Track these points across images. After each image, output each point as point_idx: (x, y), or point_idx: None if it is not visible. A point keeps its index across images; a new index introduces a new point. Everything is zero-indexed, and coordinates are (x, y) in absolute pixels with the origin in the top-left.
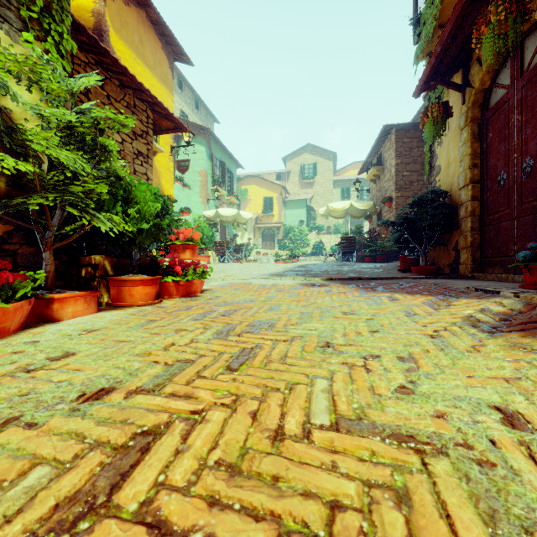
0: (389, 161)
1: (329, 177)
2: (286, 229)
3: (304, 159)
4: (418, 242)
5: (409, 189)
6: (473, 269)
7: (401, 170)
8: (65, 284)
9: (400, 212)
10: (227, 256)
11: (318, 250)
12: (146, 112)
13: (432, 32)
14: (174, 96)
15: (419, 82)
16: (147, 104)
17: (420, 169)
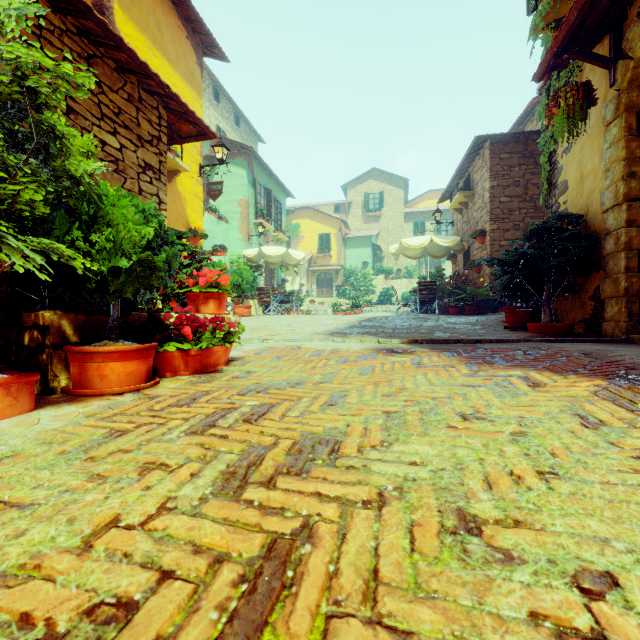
0: (481, 184)
1: (399, 209)
2: (347, 273)
3: (369, 186)
4: (536, 288)
5: (509, 219)
6: (629, 329)
7: (497, 195)
8: None
9: (496, 250)
10: (274, 306)
11: (386, 298)
12: (157, 111)
13: None
14: (209, 108)
15: (546, 56)
16: (159, 99)
17: (523, 194)
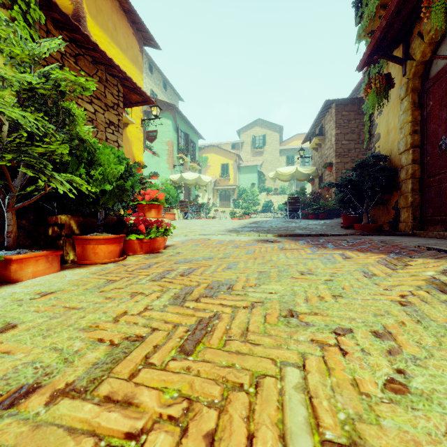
0: (330, 132)
1: (276, 147)
2: (240, 190)
3: (256, 131)
4: (360, 201)
5: (348, 155)
6: (414, 227)
7: (340, 139)
8: (33, 242)
9: (339, 176)
10: (190, 213)
11: (267, 208)
12: (117, 87)
13: (375, 11)
14: (146, 78)
15: (363, 56)
16: (118, 79)
17: (357, 139)
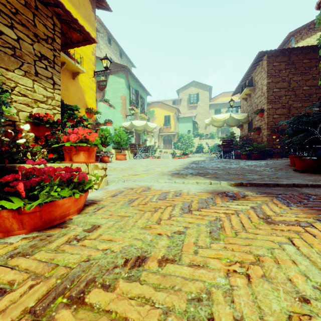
0: (260, 82)
1: (207, 102)
2: (179, 136)
3: (191, 90)
4: None
5: (278, 102)
6: None
7: (272, 88)
8: None
9: (271, 120)
10: (139, 154)
11: (200, 149)
12: (52, 19)
13: None
14: (105, 48)
15: None
16: (53, 12)
17: (287, 86)
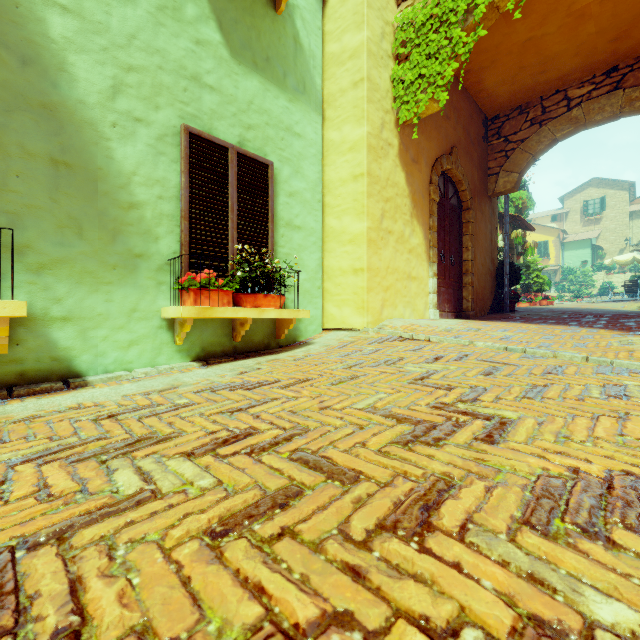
0: None
1: (623, 209)
2: (564, 271)
3: (588, 194)
4: None
5: None
6: None
7: None
8: None
9: None
10: None
11: (606, 291)
12: None
13: None
14: None
15: None
16: None
17: None
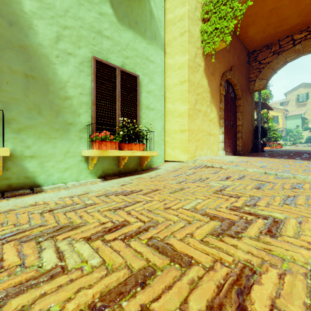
0: None
1: None
2: (287, 131)
3: (299, 91)
4: None
5: None
6: None
7: None
8: None
9: None
10: None
11: (309, 140)
12: None
13: None
14: None
15: None
16: None
17: None
